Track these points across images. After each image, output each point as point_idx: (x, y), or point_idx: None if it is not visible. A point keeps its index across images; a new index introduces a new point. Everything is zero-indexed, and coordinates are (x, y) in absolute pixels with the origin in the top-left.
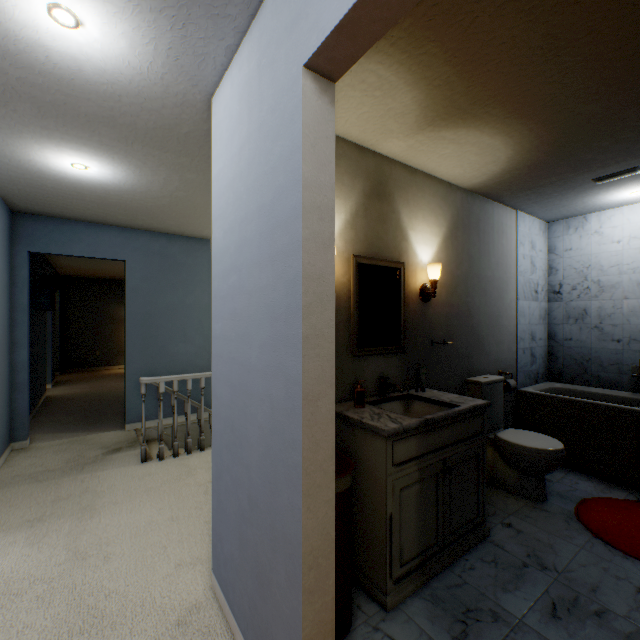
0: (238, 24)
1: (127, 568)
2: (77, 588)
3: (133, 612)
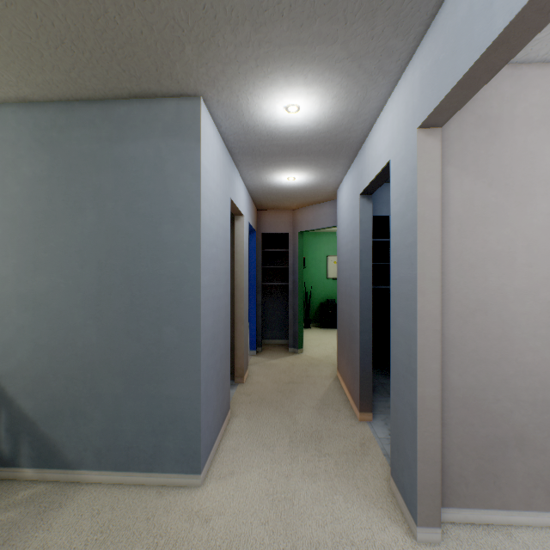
0: (226, 135)
1: (247, 546)
2: (291, 547)
3: (255, 494)
